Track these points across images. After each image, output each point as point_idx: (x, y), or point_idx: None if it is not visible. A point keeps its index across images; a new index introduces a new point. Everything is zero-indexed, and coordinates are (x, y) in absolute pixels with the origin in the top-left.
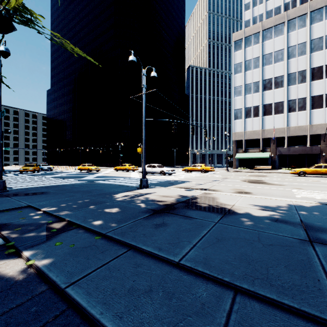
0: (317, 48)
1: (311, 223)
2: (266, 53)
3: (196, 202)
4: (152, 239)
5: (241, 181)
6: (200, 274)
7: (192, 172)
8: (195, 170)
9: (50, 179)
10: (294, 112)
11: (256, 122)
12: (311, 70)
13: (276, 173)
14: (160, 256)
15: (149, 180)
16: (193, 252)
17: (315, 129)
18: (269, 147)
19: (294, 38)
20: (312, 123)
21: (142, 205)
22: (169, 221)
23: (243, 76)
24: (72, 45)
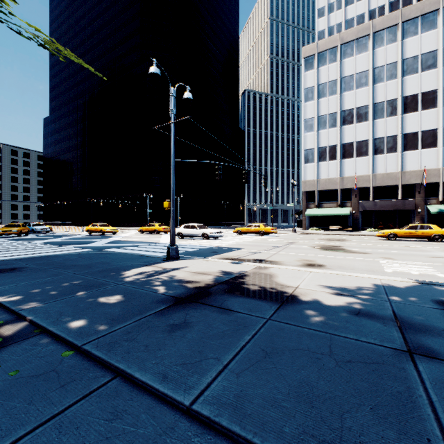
0: (410, 70)
1: (408, 316)
2: (346, 75)
3: (243, 283)
4: (157, 355)
5: (312, 248)
6: (223, 433)
7: (247, 234)
8: (251, 232)
9: (39, 246)
10: (382, 154)
11: (332, 168)
12: (403, 99)
13: (358, 236)
14: (161, 393)
15: (185, 247)
16: (221, 382)
17: (408, 177)
18: (350, 201)
19: (381, 56)
20: (404, 169)
21: (161, 288)
22: (195, 318)
23: (316, 105)
24: (61, 46)
